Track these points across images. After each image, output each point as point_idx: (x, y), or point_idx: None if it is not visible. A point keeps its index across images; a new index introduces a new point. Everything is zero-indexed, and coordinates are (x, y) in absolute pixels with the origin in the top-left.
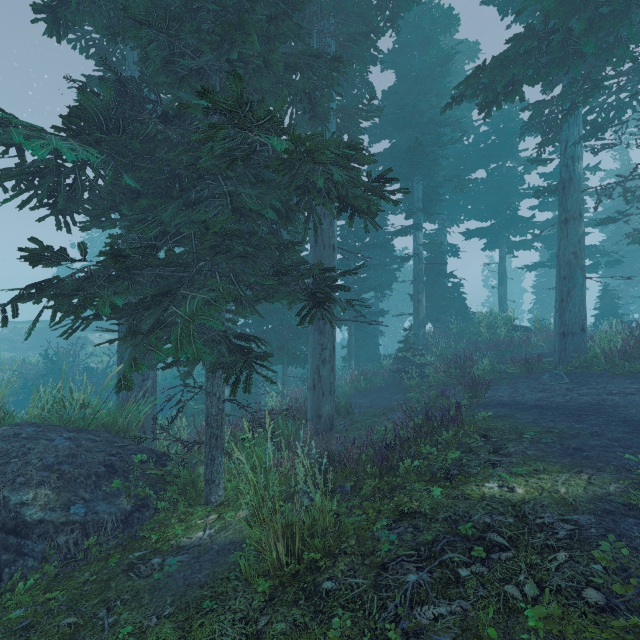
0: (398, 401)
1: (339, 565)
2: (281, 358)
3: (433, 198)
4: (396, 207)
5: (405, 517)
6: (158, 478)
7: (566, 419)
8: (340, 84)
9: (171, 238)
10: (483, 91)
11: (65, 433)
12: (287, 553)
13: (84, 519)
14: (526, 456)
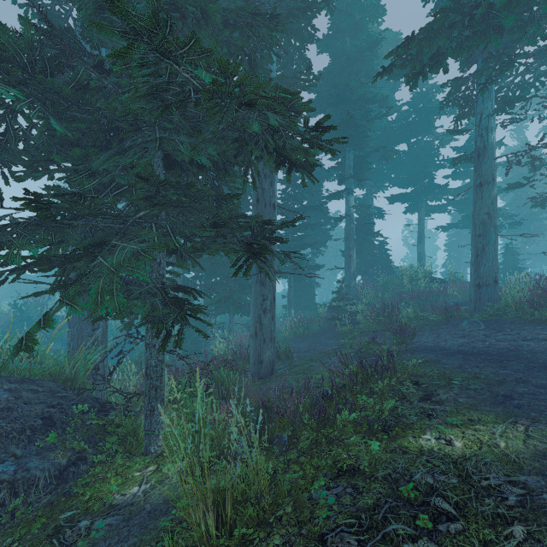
0: (334, 349)
1: (274, 539)
2: (227, 307)
3: (362, 166)
4: (330, 174)
5: (343, 476)
6: (98, 429)
7: (490, 365)
8: (279, 44)
9: (112, 191)
10: (411, 62)
11: (6, 384)
12: (218, 523)
13: (13, 477)
14: (458, 404)
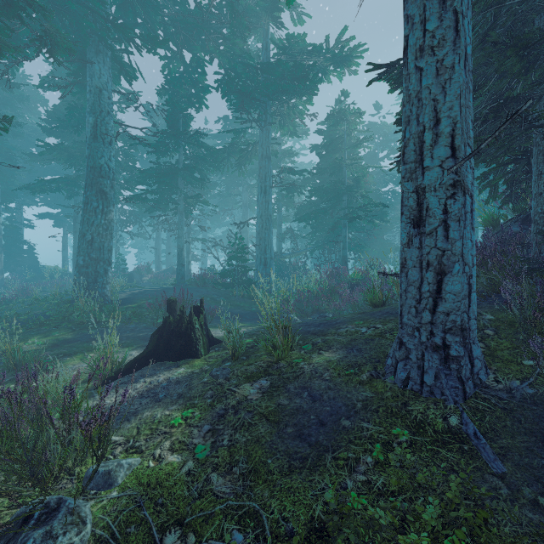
0: None
1: None
2: None
3: (10, 195)
4: None
5: None
6: None
7: None
8: None
9: None
10: (31, 189)
11: None
12: None
13: None
14: None
